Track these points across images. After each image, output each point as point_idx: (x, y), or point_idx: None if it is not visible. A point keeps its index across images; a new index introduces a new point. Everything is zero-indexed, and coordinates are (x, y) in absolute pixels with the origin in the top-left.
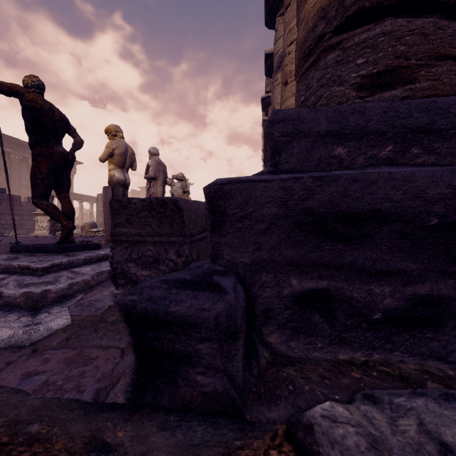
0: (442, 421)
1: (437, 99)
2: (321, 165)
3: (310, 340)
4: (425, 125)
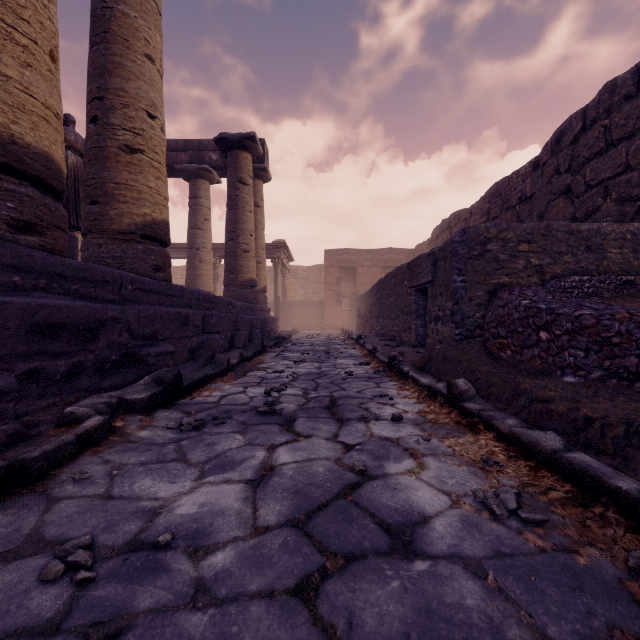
0: (98, 400)
1: (65, 259)
2: (3, 286)
3: (25, 402)
4: (61, 272)
